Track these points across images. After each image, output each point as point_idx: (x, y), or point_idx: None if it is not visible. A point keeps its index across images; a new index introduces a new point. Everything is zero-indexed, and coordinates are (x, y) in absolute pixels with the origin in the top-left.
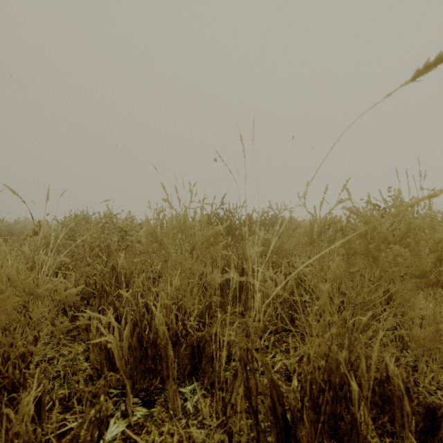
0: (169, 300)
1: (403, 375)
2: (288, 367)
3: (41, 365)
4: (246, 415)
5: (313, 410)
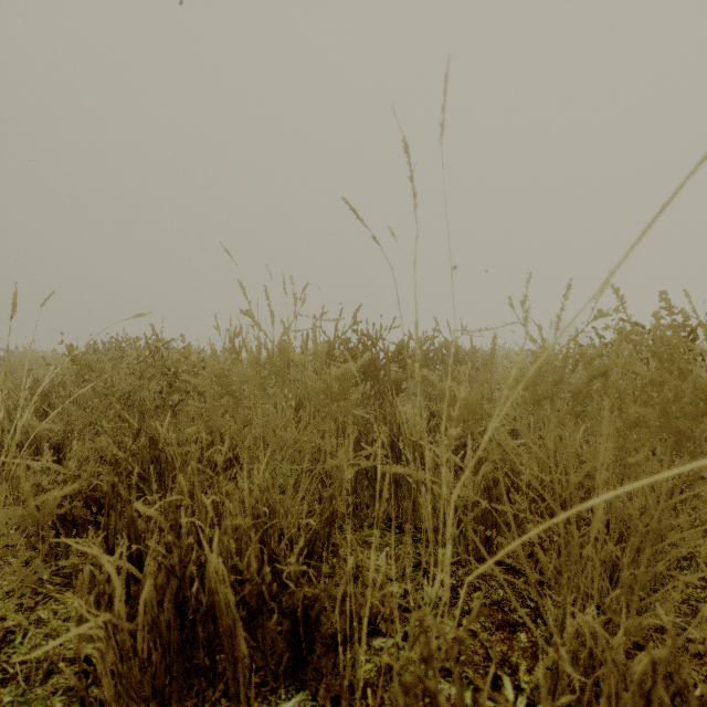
0: (248, 514)
1: None
2: (489, 652)
3: None
4: None
5: None
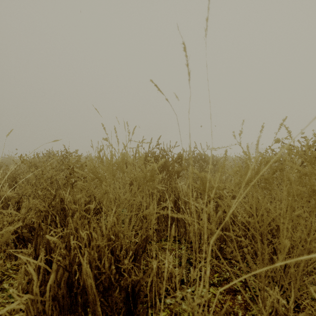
0: (105, 238)
1: None
2: (223, 306)
3: None
4: None
5: None
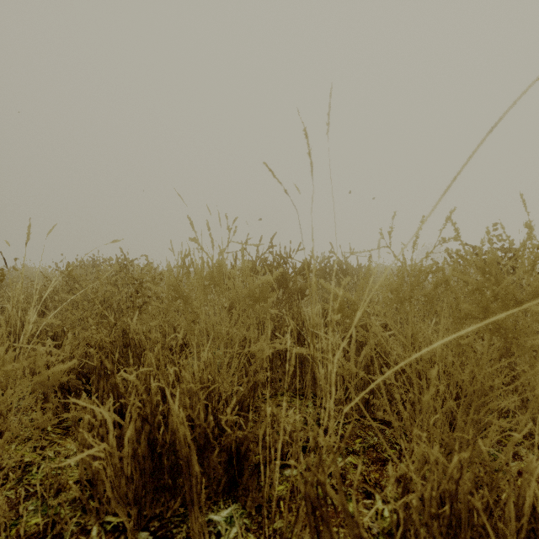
0: (197, 381)
1: None
2: (366, 478)
3: (13, 475)
4: None
5: None
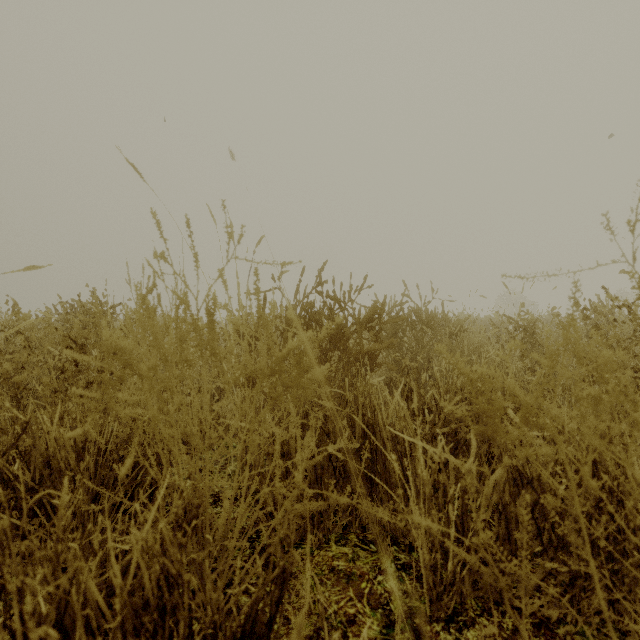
0: (122, 610)
1: None
2: None
3: None
4: None
5: None
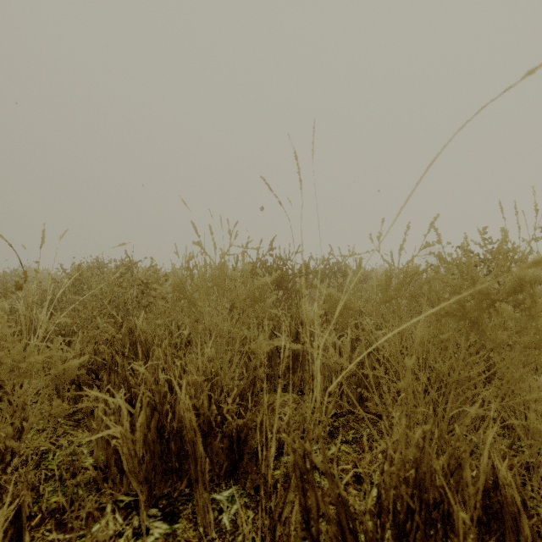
0: (201, 375)
1: (517, 482)
2: (357, 464)
3: (31, 461)
4: (302, 534)
5: (398, 540)
